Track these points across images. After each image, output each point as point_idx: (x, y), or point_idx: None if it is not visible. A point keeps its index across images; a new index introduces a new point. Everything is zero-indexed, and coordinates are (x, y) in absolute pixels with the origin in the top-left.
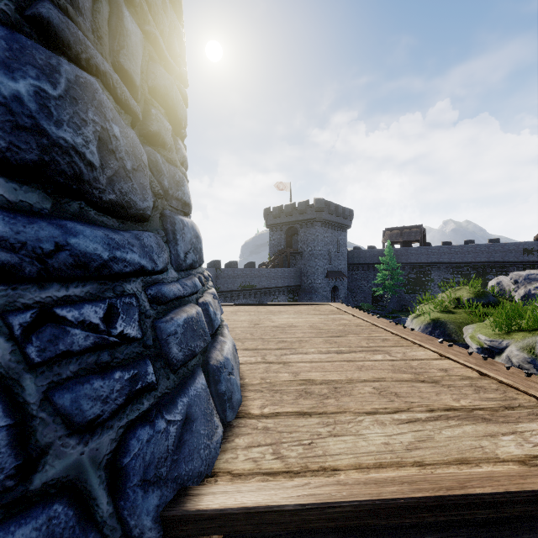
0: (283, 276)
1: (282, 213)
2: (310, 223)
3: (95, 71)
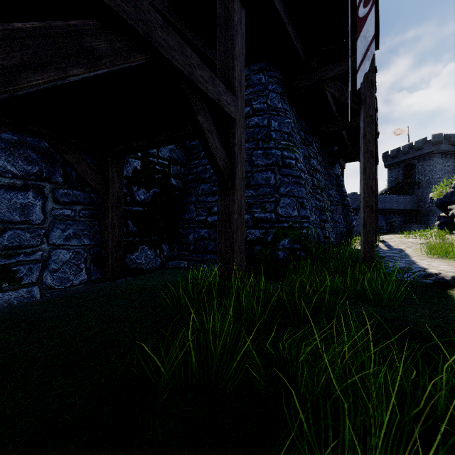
0: (398, 202)
1: (399, 154)
2: (427, 156)
3: None
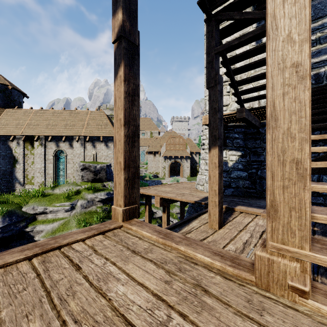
0: None
1: None
2: None
3: None
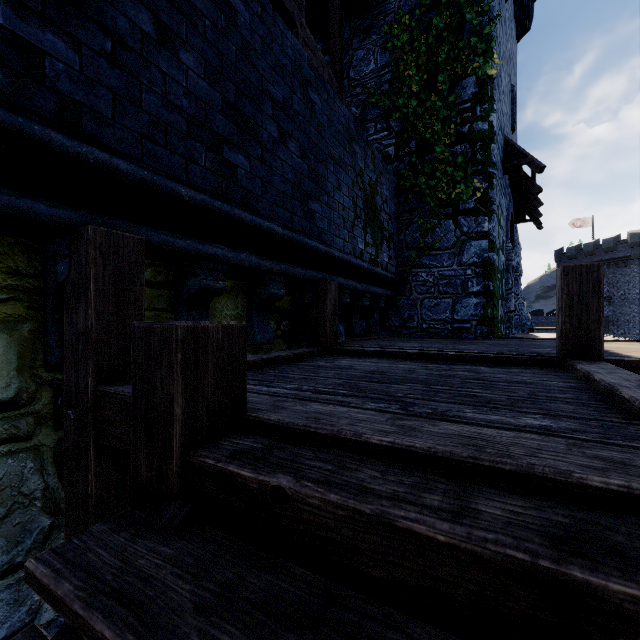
0: None
1: (580, 254)
2: (622, 262)
3: (519, 291)
